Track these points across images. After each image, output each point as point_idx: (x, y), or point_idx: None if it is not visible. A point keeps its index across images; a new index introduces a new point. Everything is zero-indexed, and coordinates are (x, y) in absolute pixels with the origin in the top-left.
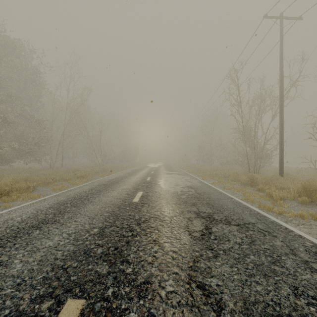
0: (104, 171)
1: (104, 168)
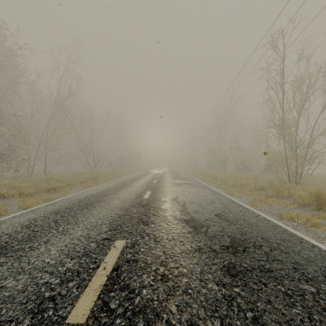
0: (94, 179)
1: (94, 175)
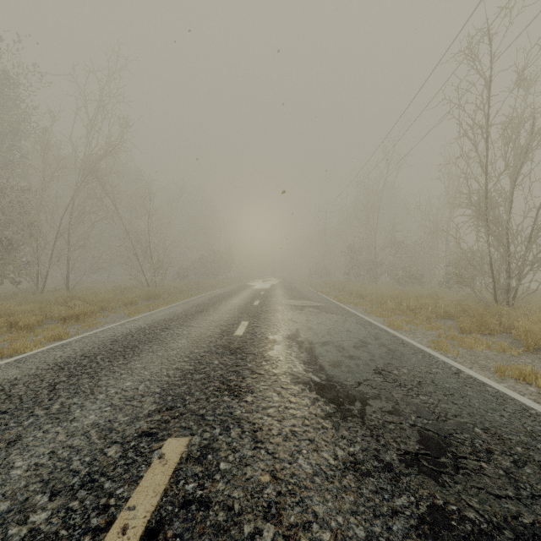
0: (150, 297)
1: (151, 292)
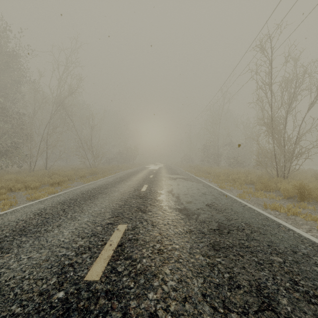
0: (93, 174)
1: (93, 171)
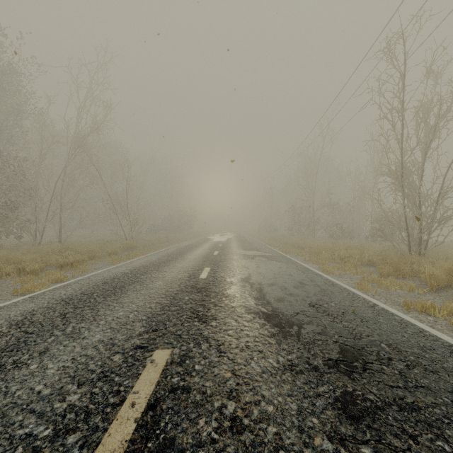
0: (129, 249)
1: (129, 244)
